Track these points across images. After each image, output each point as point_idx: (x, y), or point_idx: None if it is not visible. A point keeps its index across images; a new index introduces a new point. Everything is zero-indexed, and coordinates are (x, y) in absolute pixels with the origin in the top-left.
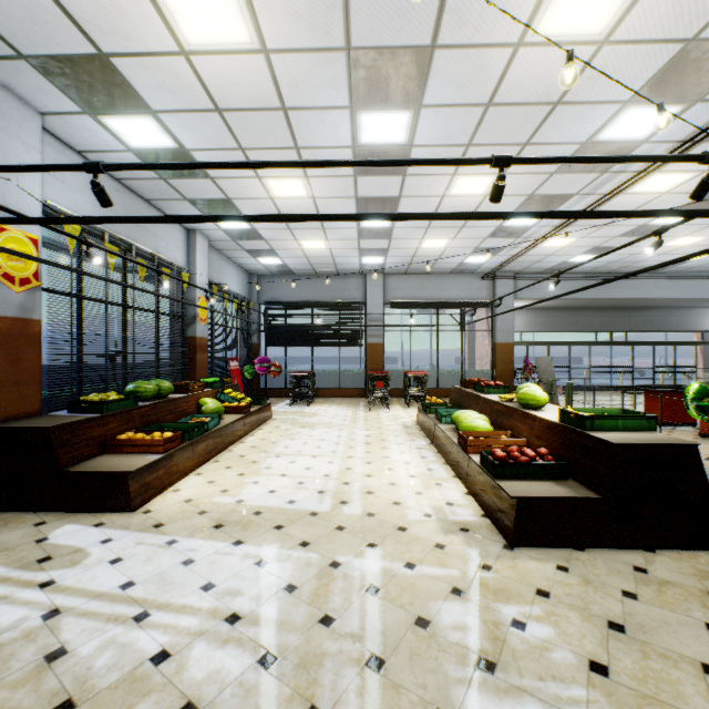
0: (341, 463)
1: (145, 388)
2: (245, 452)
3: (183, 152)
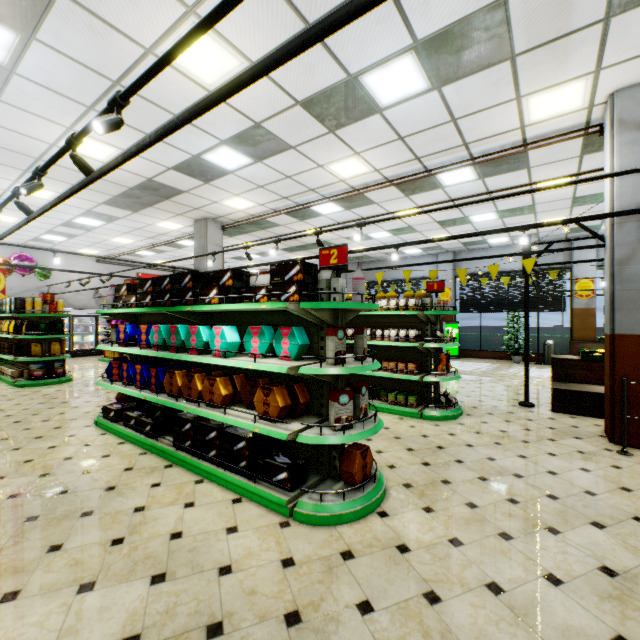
0: None
1: None
2: None
3: None
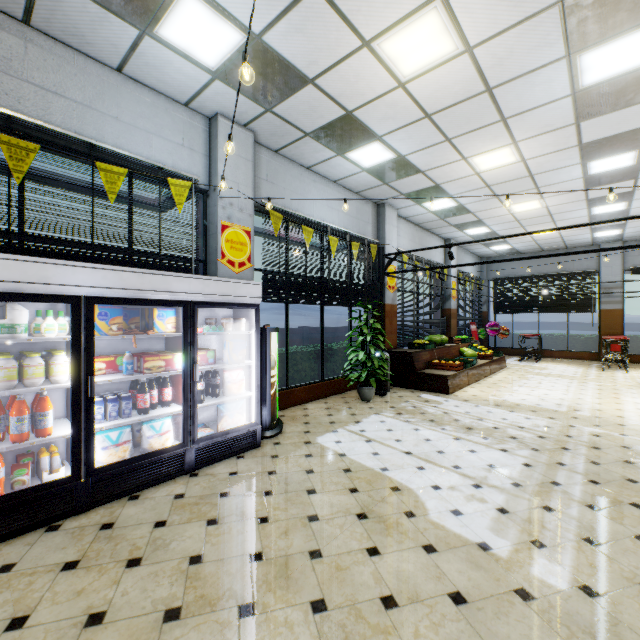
0: (573, 395)
1: (435, 339)
2: (495, 382)
3: (459, 206)
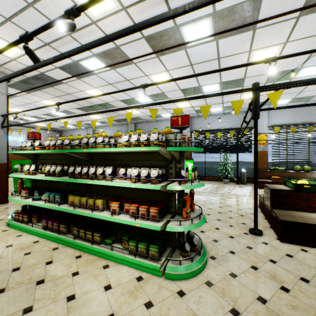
0: None
1: (296, 167)
2: None
3: (294, 98)
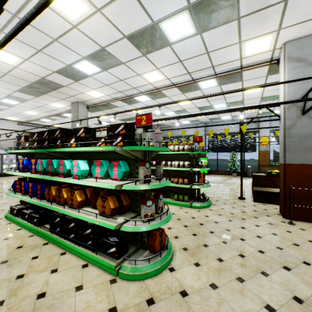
0: None
1: None
2: None
3: None
